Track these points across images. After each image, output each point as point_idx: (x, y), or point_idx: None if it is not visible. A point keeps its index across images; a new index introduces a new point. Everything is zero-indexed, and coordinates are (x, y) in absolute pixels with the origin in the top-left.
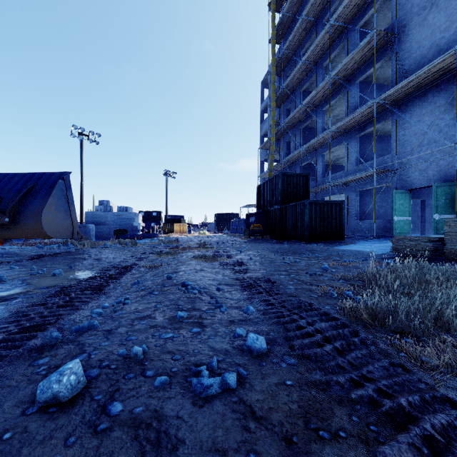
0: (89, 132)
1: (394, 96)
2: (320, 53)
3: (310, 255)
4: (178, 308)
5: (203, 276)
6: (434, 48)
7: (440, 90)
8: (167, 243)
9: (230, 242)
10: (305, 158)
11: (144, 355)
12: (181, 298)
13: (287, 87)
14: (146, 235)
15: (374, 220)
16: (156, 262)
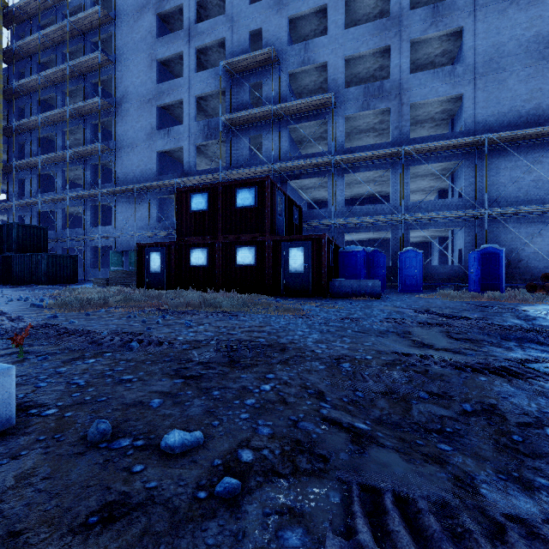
0: None
1: (112, 191)
2: (60, 119)
3: (46, 291)
4: None
5: None
6: (133, 173)
7: (135, 198)
8: None
9: None
10: (44, 206)
11: None
12: None
13: (20, 125)
14: None
15: (100, 269)
16: None
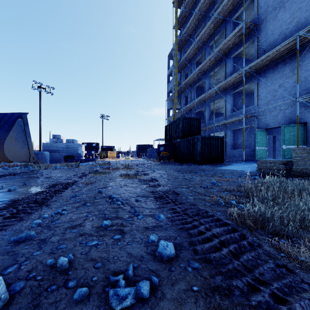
0: (46, 86)
1: (256, 66)
2: (207, 37)
3: (202, 173)
4: (105, 217)
5: (126, 190)
6: (282, 35)
7: (286, 63)
8: (102, 165)
9: (146, 164)
10: (197, 107)
11: (70, 263)
12: (107, 209)
13: (185, 59)
14: (87, 159)
15: (243, 149)
16: (92, 179)
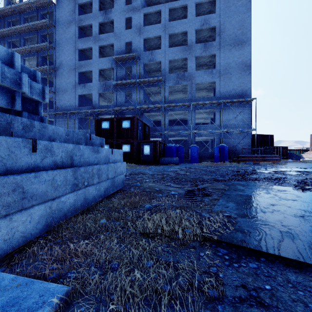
0: None
1: (54, 113)
2: None
3: None
4: None
5: None
6: (65, 105)
7: (66, 117)
8: None
9: None
10: None
11: None
12: None
13: None
14: None
15: None
16: None
